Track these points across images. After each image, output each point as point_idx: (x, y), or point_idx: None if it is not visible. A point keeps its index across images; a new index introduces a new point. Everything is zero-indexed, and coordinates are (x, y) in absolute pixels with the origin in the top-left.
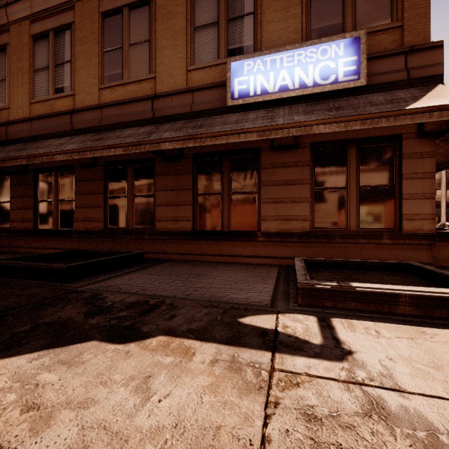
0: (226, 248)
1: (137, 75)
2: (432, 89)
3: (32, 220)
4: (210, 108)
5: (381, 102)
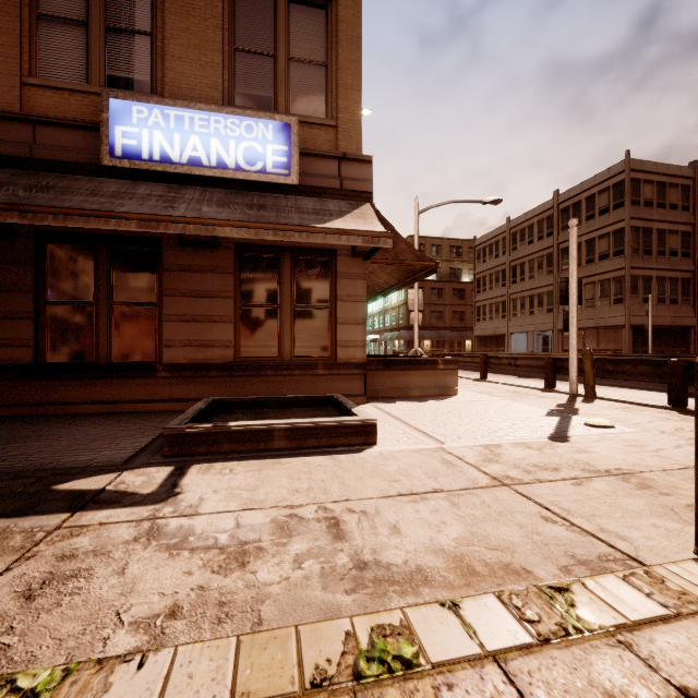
0: (104, 390)
1: None
2: (359, 207)
3: None
4: (71, 160)
5: (309, 210)
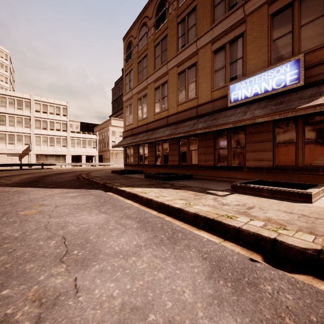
0: (229, 174)
1: (191, 97)
2: None
3: (154, 161)
4: (221, 108)
5: (306, 96)
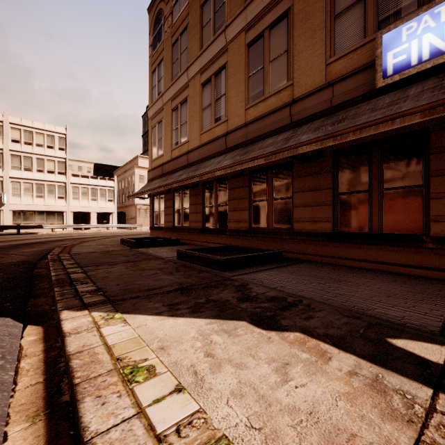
0: (376, 253)
1: (276, 87)
2: None
3: (201, 221)
4: (354, 96)
5: None
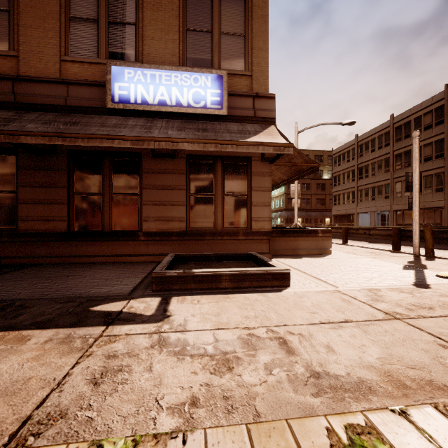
0: (107, 248)
1: None
2: (267, 128)
3: None
4: (89, 106)
5: (235, 131)
